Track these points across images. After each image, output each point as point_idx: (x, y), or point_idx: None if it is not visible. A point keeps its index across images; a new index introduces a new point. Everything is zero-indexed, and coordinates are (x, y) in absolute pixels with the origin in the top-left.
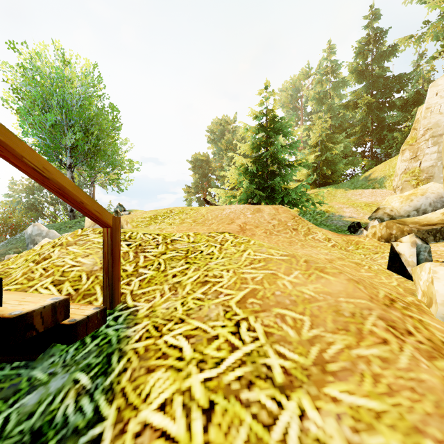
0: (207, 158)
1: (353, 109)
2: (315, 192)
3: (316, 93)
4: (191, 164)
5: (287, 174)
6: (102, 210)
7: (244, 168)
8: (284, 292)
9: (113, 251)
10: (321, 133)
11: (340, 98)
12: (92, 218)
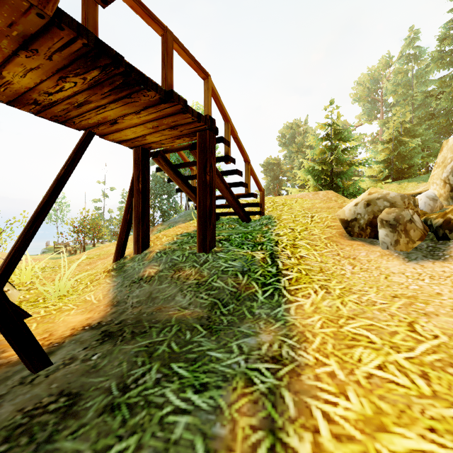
0: (278, 161)
1: (437, 98)
2: (374, 185)
3: (396, 84)
4: (263, 167)
5: (348, 172)
6: (261, 186)
7: (312, 169)
8: (316, 207)
9: (263, 199)
10: (394, 129)
11: (427, 84)
12: (259, 189)
